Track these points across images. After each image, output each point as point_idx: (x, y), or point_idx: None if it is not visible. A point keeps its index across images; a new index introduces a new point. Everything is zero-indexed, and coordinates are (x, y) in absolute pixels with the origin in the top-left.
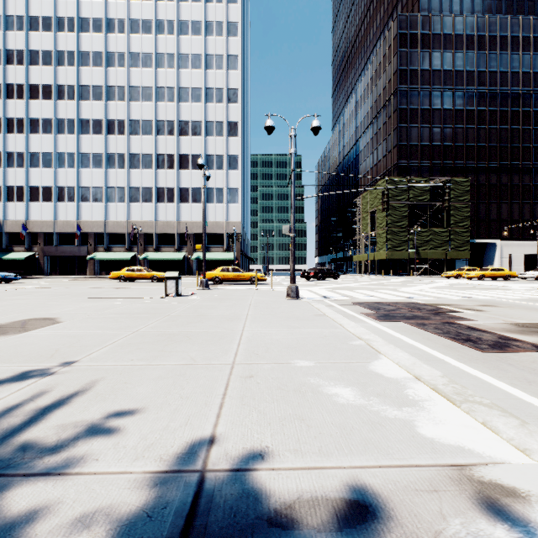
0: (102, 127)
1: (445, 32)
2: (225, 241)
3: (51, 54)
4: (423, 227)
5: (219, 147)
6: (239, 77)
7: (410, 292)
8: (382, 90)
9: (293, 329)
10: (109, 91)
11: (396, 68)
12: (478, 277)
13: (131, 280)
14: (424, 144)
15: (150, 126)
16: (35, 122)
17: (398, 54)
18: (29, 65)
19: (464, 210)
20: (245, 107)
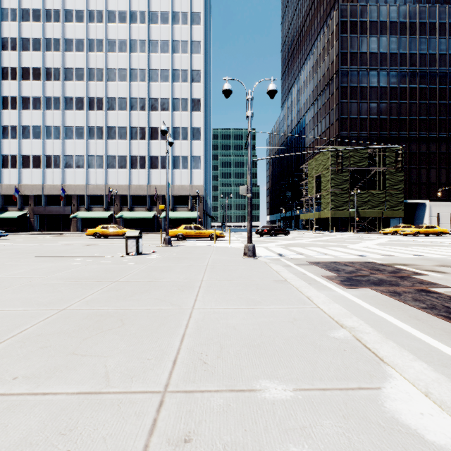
0: (83, 104)
1: (381, 19)
2: (190, 202)
3: (40, 41)
4: (361, 189)
5: (184, 121)
6: (201, 60)
7: (360, 250)
8: (326, 71)
9: (254, 305)
10: (90, 72)
11: (338, 51)
12: (413, 234)
13: (105, 236)
14: (363, 117)
15: (125, 103)
16: (26, 100)
17: (339, 39)
18: (21, 51)
19: (398, 175)
20: (206, 86)
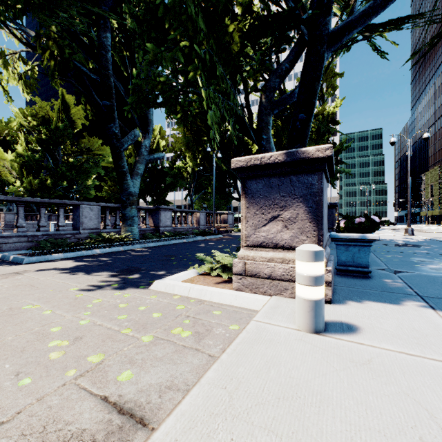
0: None
1: None
2: None
3: None
4: None
5: None
6: None
7: None
8: None
9: None
10: None
11: None
12: None
13: None
14: None
15: None
16: None
17: None
18: None
19: None
20: None
